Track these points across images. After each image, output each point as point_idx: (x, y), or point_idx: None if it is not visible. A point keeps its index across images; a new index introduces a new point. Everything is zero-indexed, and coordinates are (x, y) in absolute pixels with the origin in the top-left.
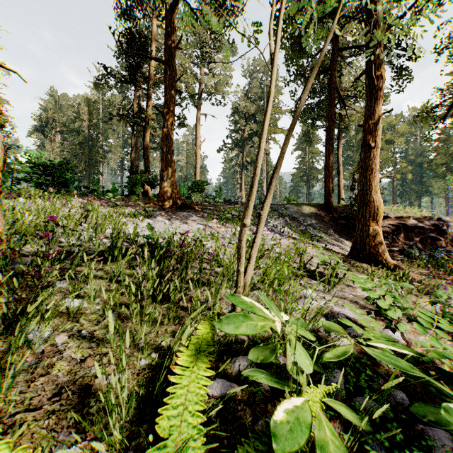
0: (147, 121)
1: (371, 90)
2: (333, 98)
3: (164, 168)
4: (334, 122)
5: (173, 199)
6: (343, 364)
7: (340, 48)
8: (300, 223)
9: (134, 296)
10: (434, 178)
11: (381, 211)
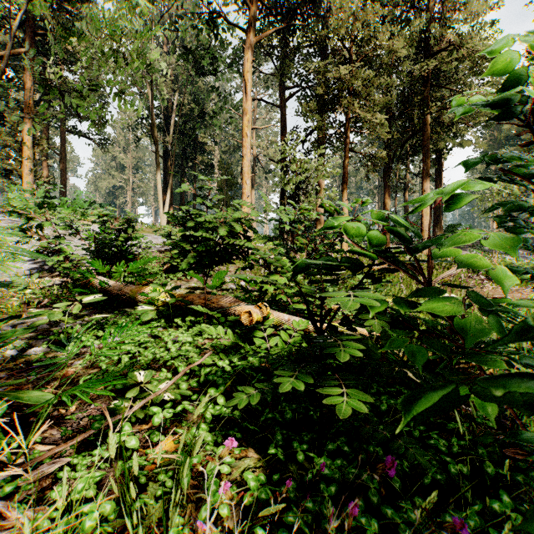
0: (407, 185)
1: None
2: None
3: (436, 223)
4: None
5: None
6: None
7: None
8: None
9: None
10: None
11: None
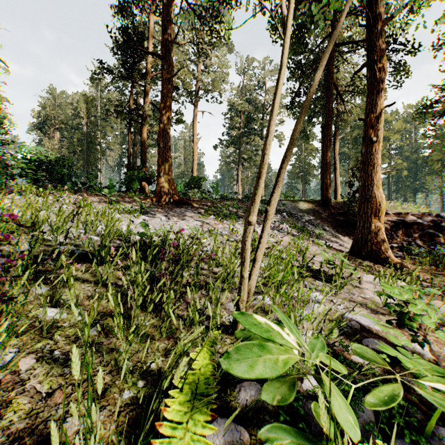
0: (144, 117)
1: (373, 83)
2: (331, 93)
3: (161, 163)
4: (332, 118)
5: (169, 196)
6: (368, 388)
7: (337, 43)
8: (298, 219)
9: (123, 303)
10: (429, 174)
11: (383, 208)
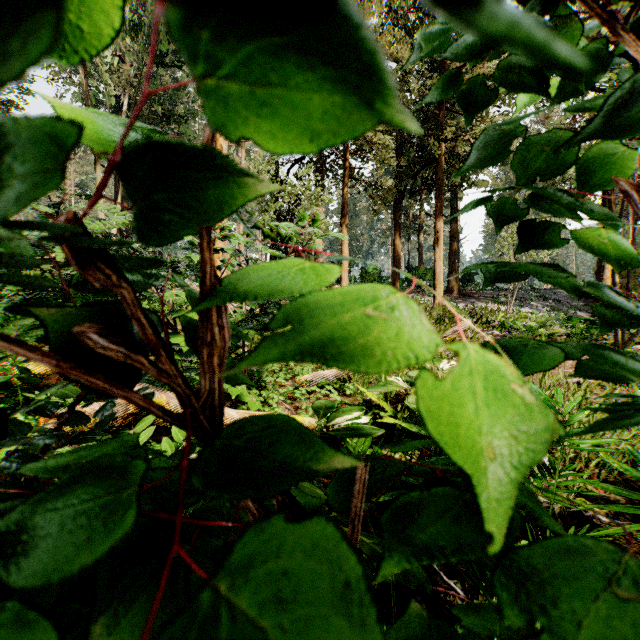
0: (421, 226)
1: None
2: None
3: (451, 270)
4: None
5: (457, 291)
6: None
7: None
8: (564, 305)
9: None
10: None
11: None
